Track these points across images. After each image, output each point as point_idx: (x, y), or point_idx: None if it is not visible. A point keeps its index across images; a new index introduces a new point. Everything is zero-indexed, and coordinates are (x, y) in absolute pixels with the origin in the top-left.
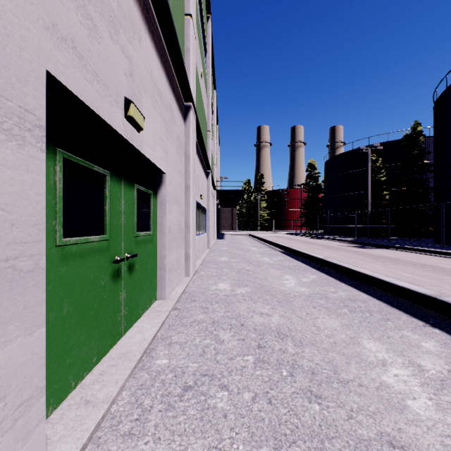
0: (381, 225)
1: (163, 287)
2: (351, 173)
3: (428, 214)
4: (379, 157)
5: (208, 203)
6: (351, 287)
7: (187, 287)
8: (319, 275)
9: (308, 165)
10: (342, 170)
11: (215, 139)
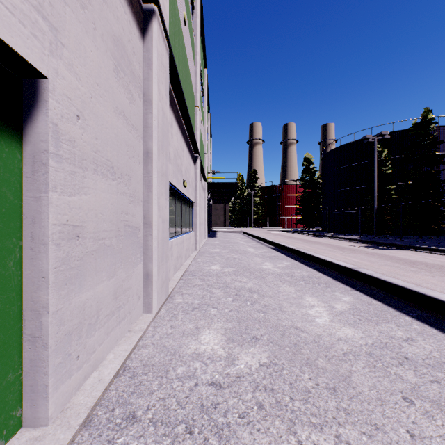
0: (392, 222)
1: (39, 392)
2: (352, 166)
3: (442, 210)
4: (383, 149)
5: (196, 194)
6: (425, 324)
7: (137, 345)
8: (354, 295)
9: (304, 160)
10: (342, 164)
11: (205, 124)
